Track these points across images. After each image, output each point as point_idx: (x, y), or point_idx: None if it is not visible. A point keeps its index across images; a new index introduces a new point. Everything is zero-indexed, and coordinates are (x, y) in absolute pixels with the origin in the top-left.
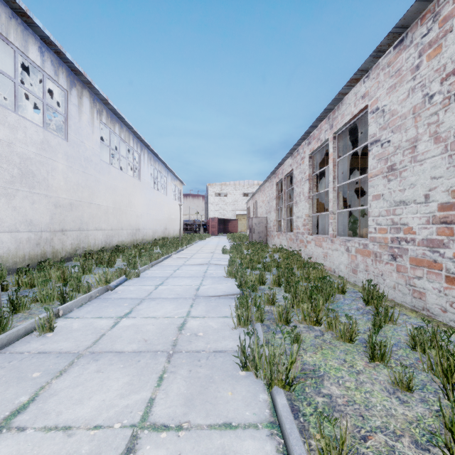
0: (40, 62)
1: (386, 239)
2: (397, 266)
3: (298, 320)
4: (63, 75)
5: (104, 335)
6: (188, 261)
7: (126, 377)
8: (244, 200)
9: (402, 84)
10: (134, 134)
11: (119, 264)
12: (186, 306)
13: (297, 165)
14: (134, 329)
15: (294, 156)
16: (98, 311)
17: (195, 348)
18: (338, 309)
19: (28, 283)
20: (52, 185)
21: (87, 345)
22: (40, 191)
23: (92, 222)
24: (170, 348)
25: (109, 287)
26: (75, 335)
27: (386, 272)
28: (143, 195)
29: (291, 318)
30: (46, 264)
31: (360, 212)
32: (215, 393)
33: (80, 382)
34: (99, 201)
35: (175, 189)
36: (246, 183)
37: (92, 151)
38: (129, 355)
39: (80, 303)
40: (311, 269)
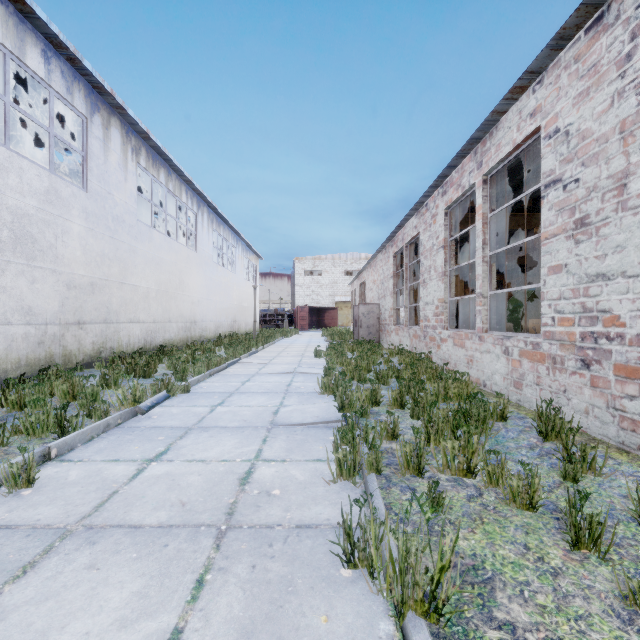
0: (44, 73)
1: (572, 336)
2: (591, 379)
3: (438, 468)
4: (80, 93)
5: (115, 494)
6: (264, 368)
7: (137, 581)
8: (347, 280)
9: (601, 88)
10: (187, 184)
11: (162, 372)
12: (256, 440)
13: (425, 226)
14: (166, 482)
15: (421, 214)
16: (115, 450)
17: (265, 520)
18: (500, 447)
19: (16, 402)
20: (64, 256)
21: (84, 513)
22: (44, 264)
23: (125, 311)
24: (222, 518)
25: (139, 409)
26: (69, 492)
27: (572, 387)
28: (201, 273)
29: (426, 464)
30: (53, 373)
31: (524, 295)
32: (297, 618)
33: (53, 591)
34: (136, 280)
35: (249, 265)
36: (349, 257)
37: (125, 208)
38: (150, 532)
39: (89, 435)
40: (451, 381)
